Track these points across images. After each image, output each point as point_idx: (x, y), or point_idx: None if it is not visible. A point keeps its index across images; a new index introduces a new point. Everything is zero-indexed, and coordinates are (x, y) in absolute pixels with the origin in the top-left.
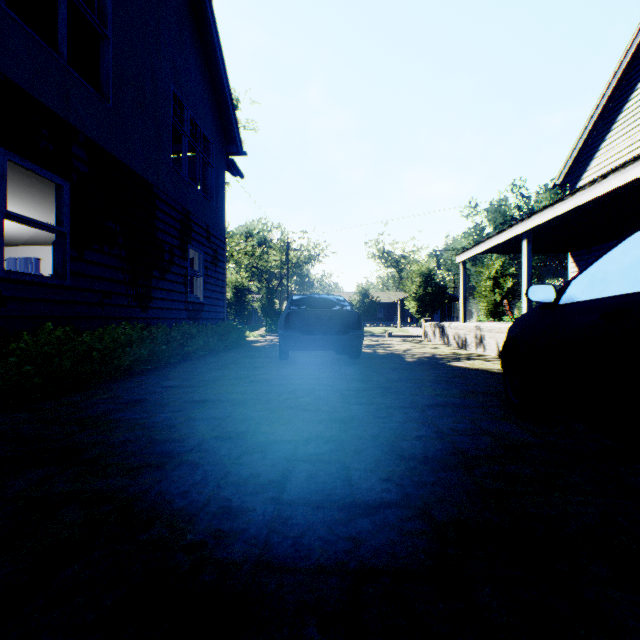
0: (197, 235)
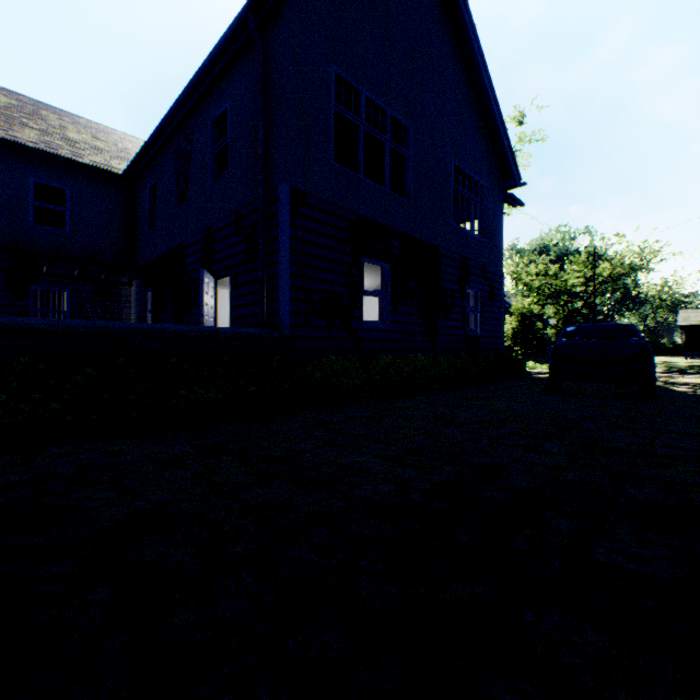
0: (474, 276)
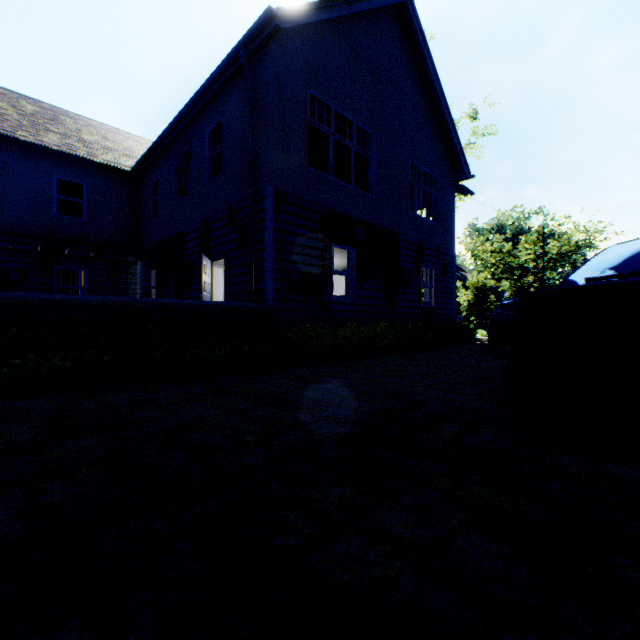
0: (428, 257)
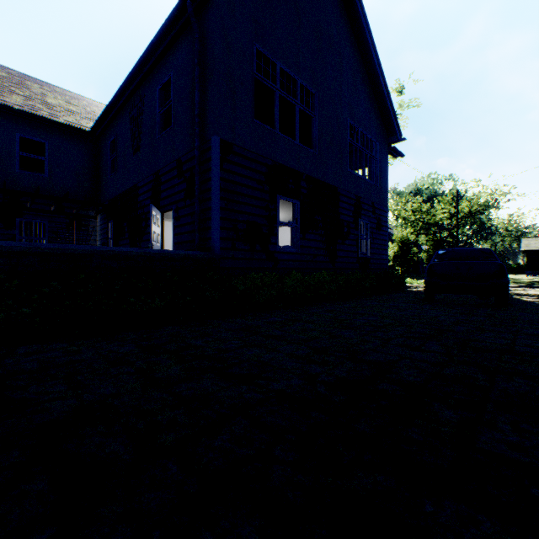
0: (365, 211)
